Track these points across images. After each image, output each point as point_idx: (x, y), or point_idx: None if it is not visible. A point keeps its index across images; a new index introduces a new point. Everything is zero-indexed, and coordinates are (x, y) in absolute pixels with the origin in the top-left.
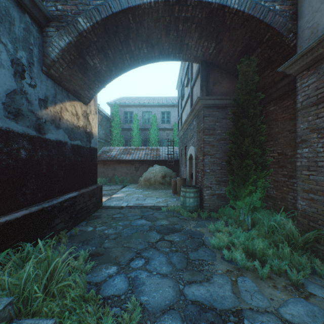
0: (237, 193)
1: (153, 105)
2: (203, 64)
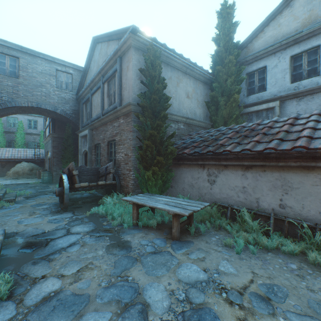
0: None
1: None
2: (53, 119)
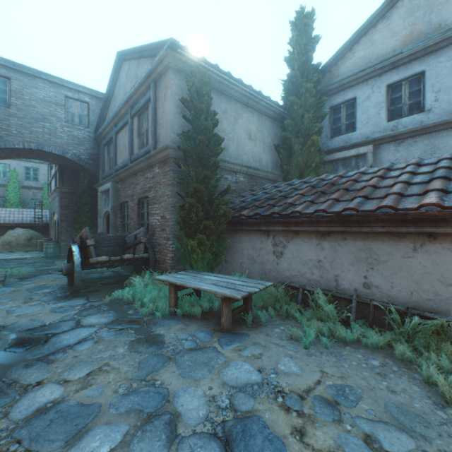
0: None
1: None
2: (61, 167)
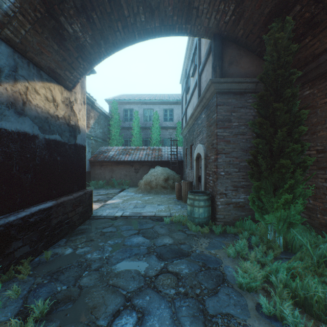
0: (264, 203)
1: (154, 102)
2: (216, 38)
